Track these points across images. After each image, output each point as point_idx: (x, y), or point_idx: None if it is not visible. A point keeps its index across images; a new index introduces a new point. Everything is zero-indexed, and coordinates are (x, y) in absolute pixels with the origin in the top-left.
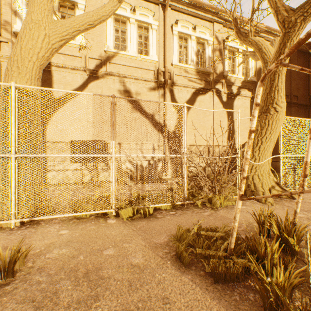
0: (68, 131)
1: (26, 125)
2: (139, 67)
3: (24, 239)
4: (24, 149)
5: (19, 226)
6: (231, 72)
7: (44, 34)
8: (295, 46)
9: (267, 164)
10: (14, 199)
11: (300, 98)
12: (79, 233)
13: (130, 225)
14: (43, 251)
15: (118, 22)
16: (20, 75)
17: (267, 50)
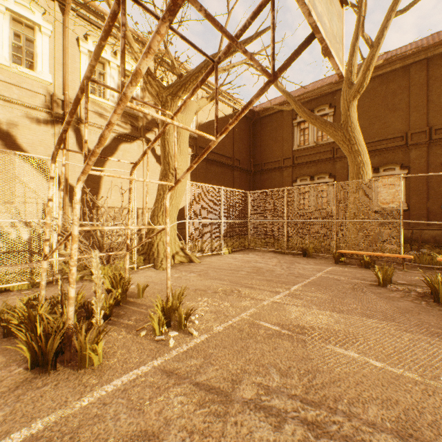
0: None
1: None
2: (15, 84)
3: None
4: None
5: None
6: None
7: None
8: (58, 140)
9: (173, 230)
10: None
11: (243, 163)
12: None
13: None
14: None
15: None
16: None
17: None
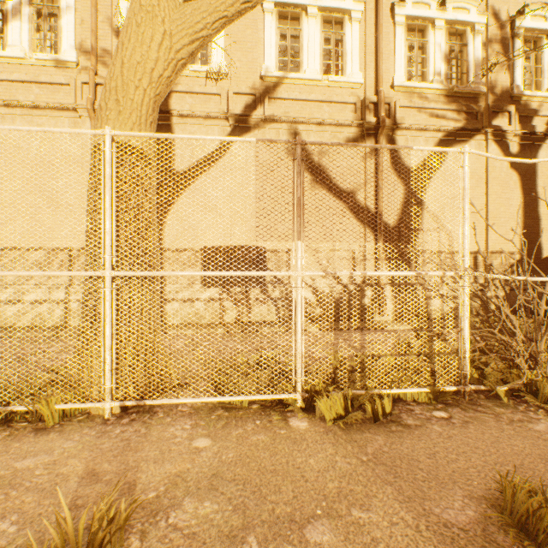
0: (198, 231)
1: (130, 212)
2: (326, 99)
3: (126, 452)
4: (126, 261)
5: (119, 415)
6: (531, 86)
7: (162, 31)
8: None
9: None
10: (110, 361)
11: None
12: (235, 450)
13: (346, 441)
14: (162, 499)
15: (285, 20)
16: (120, 115)
17: None
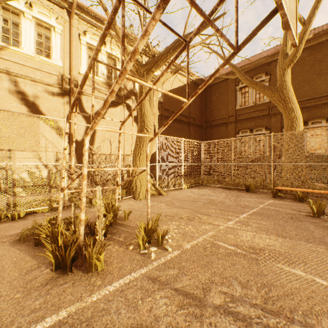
0: None
1: None
2: (38, 68)
3: None
4: None
5: None
6: None
7: None
8: (71, 106)
9: None
10: None
11: (196, 120)
12: None
13: None
14: None
15: (9, 12)
16: None
17: None
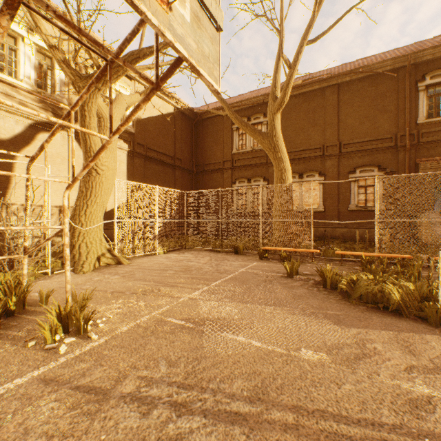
0: None
1: None
2: None
3: None
4: None
5: None
6: None
7: None
8: None
9: (99, 230)
10: None
11: (185, 162)
12: None
13: None
14: None
15: None
16: None
17: (98, 105)
